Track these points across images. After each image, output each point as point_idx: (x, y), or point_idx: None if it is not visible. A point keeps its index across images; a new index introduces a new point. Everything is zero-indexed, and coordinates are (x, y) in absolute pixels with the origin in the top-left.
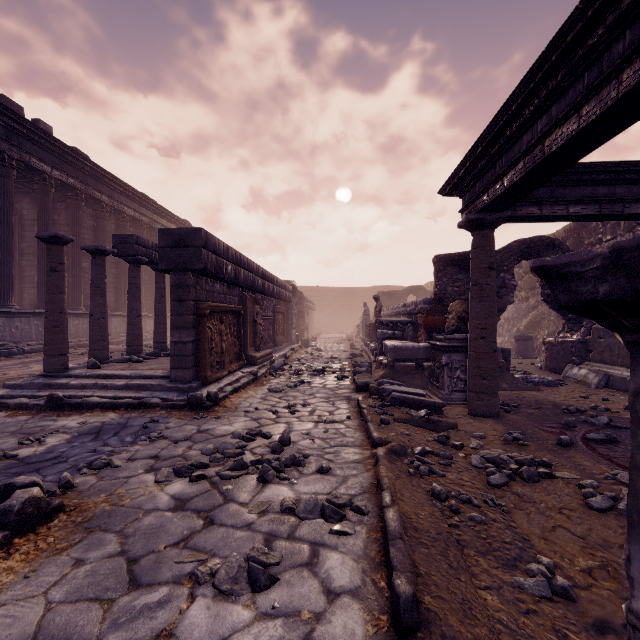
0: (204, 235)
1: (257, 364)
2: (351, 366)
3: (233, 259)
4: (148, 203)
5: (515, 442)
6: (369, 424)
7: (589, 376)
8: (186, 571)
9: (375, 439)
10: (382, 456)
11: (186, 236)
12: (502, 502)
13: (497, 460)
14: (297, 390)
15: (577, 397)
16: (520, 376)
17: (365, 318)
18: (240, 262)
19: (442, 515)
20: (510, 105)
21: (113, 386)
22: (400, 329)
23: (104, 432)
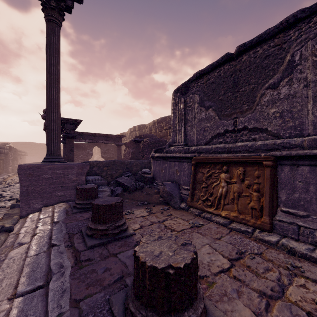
0: None
1: None
2: None
3: None
4: None
5: None
6: None
7: None
8: None
9: None
10: None
11: None
12: None
13: None
14: (7, 188)
15: None
16: None
17: None
18: None
19: None
20: None
21: None
22: None
23: None
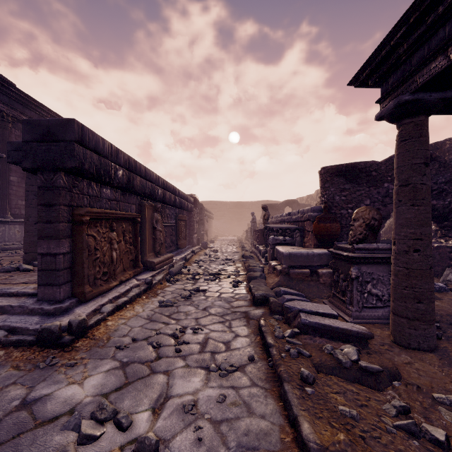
0: (78, 128)
1: (155, 269)
2: (244, 269)
3: (126, 164)
4: None
5: None
6: (287, 388)
7: None
8: None
9: (312, 451)
10: None
11: (55, 128)
12: None
13: None
14: (190, 302)
15: None
16: None
17: (253, 225)
18: (135, 169)
19: None
20: None
21: None
22: (288, 235)
23: None
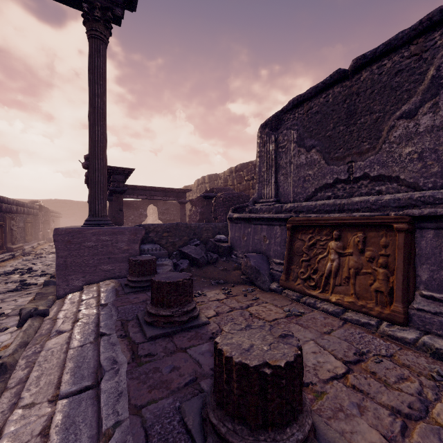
0: None
1: (13, 251)
2: None
3: None
4: None
5: None
6: None
7: None
8: (3, 283)
9: None
10: None
11: None
12: None
13: None
14: (38, 259)
15: None
16: None
17: None
18: (3, 201)
19: None
20: None
21: None
22: None
23: None
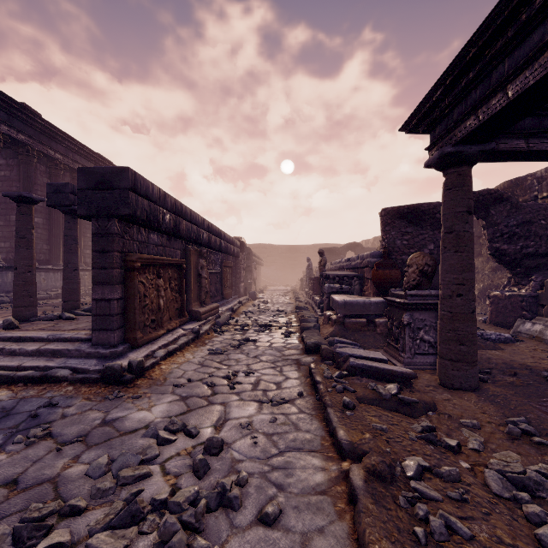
0: (131, 176)
1: (201, 319)
2: (297, 320)
3: (172, 208)
4: (104, 163)
5: (524, 436)
6: (329, 411)
7: (546, 332)
8: None
9: (343, 444)
10: (362, 489)
11: (110, 176)
12: None
13: (530, 485)
14: (241, 351)
15: (546, 358)
16: None
17: (308, 272)
18: (181, 212)
19: None
20: None
21: (22, 352)
22: (346, 283)
23: None
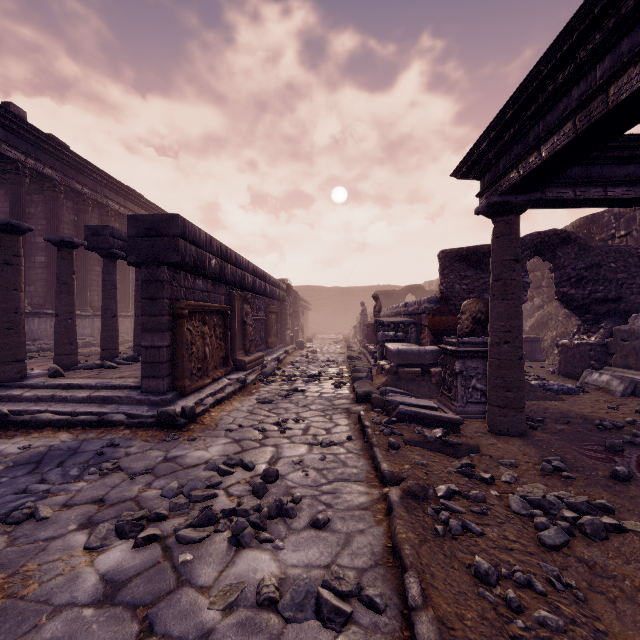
0: (181, 223)
1: (246, 369)
2: (349, 370)
3: (218, 252)
4: (135, 197)
5: (556, 472)
6: (375, 450)
7: (612, 383)
8: None
9: (385, 474)
10: (397, 503)
11: (159, 223)
12: (569, 578)
13: (545, 504)
14: (289, 400)
15: (605, 408)
16: (536, 383)
17: (363, 318)
18: (226, 256)
19: (497, 616)
20: (560, 45)
21: (73, 398)
22: (402, 330)
23: (47, 461)
